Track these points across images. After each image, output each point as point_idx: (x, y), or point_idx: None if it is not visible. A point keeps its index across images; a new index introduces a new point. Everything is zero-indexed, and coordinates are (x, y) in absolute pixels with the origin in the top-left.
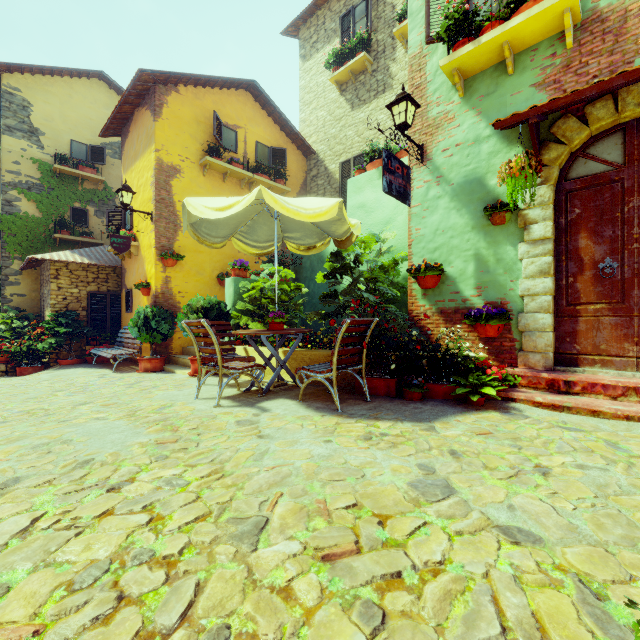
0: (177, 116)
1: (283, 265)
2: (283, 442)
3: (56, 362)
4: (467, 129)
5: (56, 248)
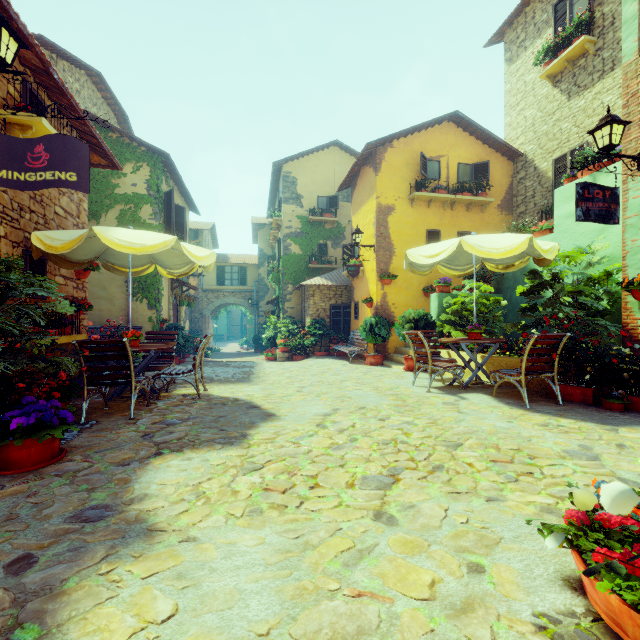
0: (391, 166)
1: (484, 278)
2: (475, 417)
3: (313, 353)
4: None
5: (310, 274)
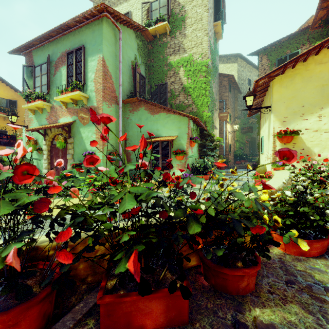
0: None
1: None
2: None
3: None
4: (35, 124)
5: None
